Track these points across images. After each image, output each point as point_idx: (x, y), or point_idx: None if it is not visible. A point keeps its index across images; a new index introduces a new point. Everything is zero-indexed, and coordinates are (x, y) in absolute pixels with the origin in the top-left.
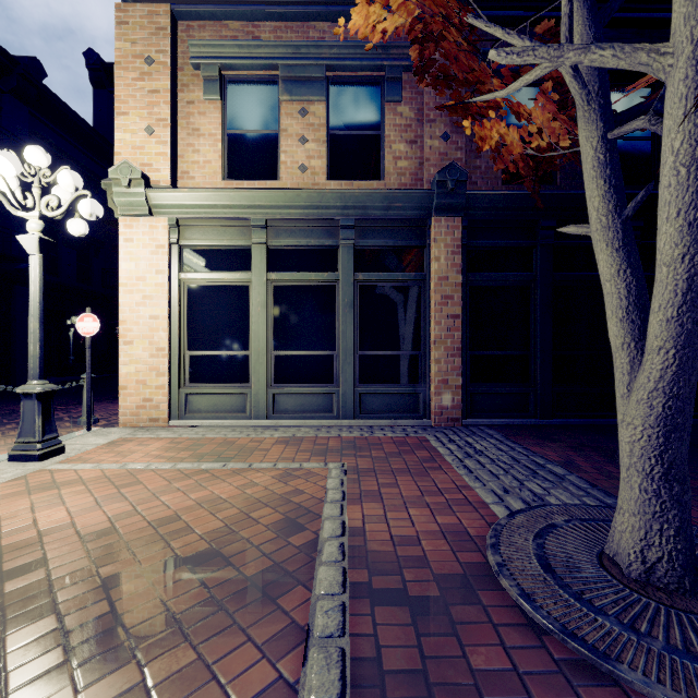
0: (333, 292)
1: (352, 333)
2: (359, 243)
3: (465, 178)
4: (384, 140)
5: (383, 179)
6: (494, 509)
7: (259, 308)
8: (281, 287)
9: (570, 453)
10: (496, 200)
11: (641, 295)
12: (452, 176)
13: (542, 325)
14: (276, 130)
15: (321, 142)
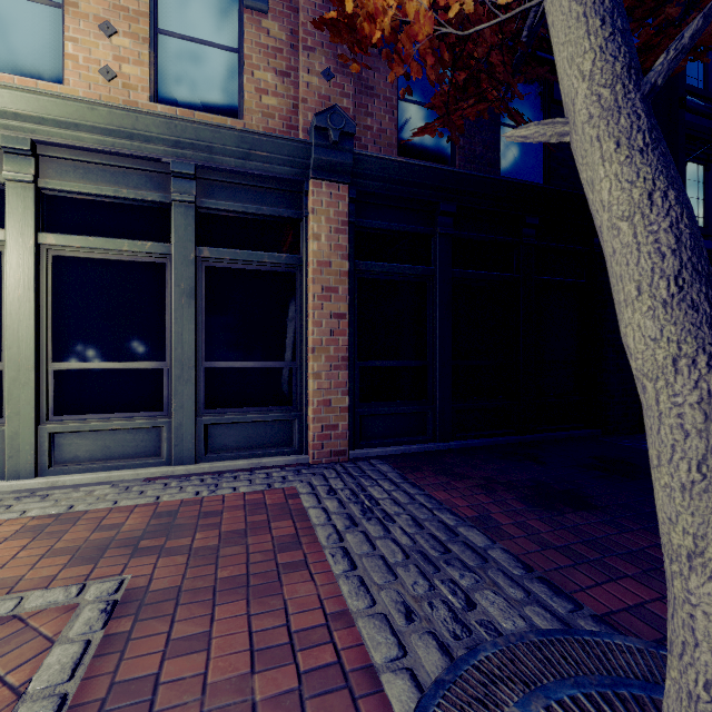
0: (162, 273)
1: (192, 335)
2: (203, 203)
3: (352, 130)
4: (243, 62)
5: (242, 117)
6: (390, 693)
7: (19, 290)
8: (68, 259)
9: (482, 496)
10: (391, 168)
11: (701, 246)
12: (335, 123)
13: (441, 330)
14: (59, 2)
15: (140, 39)
